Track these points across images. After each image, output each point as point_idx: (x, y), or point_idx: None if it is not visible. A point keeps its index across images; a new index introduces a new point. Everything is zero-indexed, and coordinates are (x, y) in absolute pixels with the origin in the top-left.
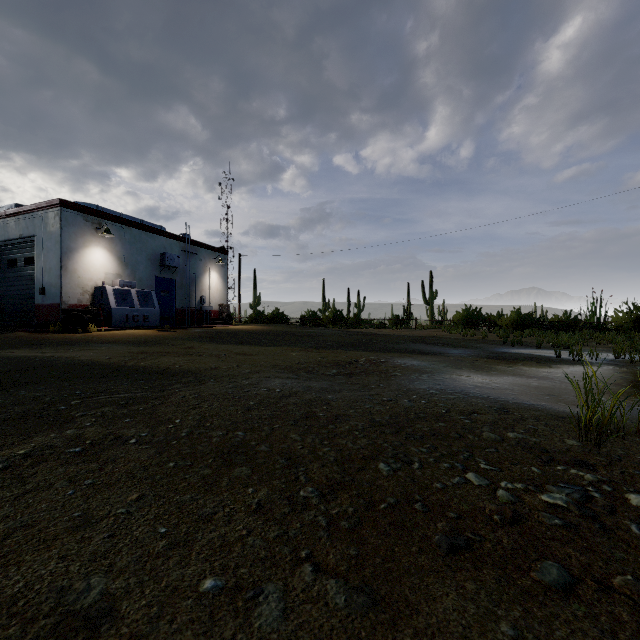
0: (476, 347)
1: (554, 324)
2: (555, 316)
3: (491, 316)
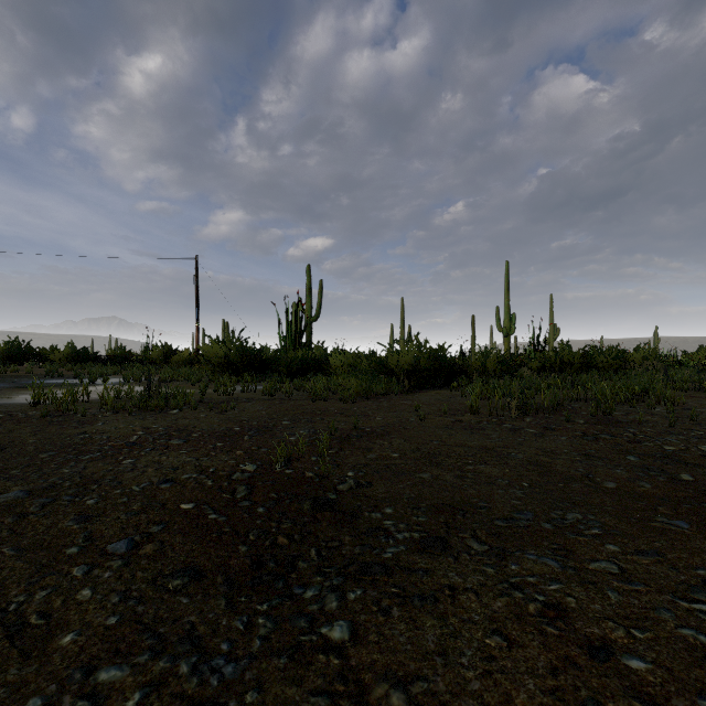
0: (10, 381)
1: (111, 358)
2: (112, 351)
3: (44, 350)
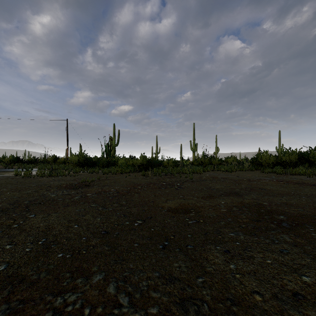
0: None
1: (29, 161)
2: (30, 157)
3: None
